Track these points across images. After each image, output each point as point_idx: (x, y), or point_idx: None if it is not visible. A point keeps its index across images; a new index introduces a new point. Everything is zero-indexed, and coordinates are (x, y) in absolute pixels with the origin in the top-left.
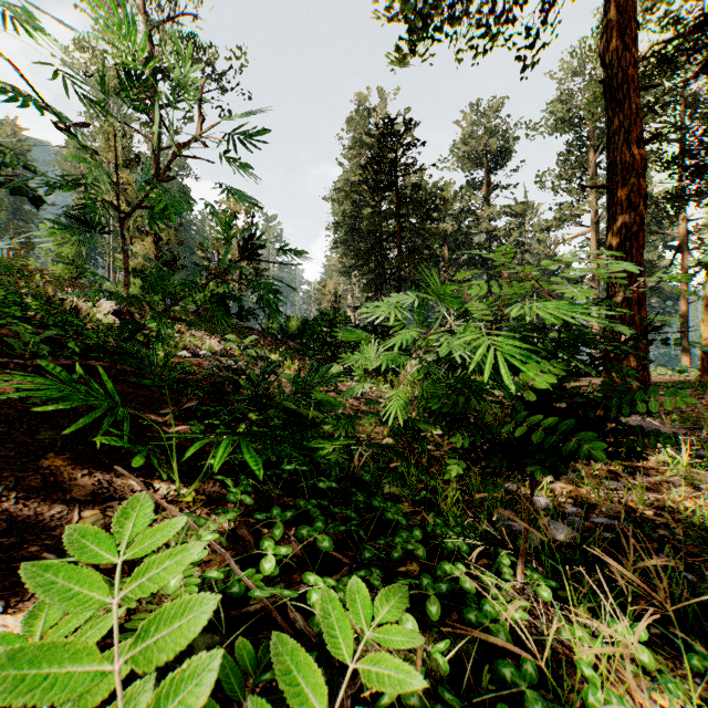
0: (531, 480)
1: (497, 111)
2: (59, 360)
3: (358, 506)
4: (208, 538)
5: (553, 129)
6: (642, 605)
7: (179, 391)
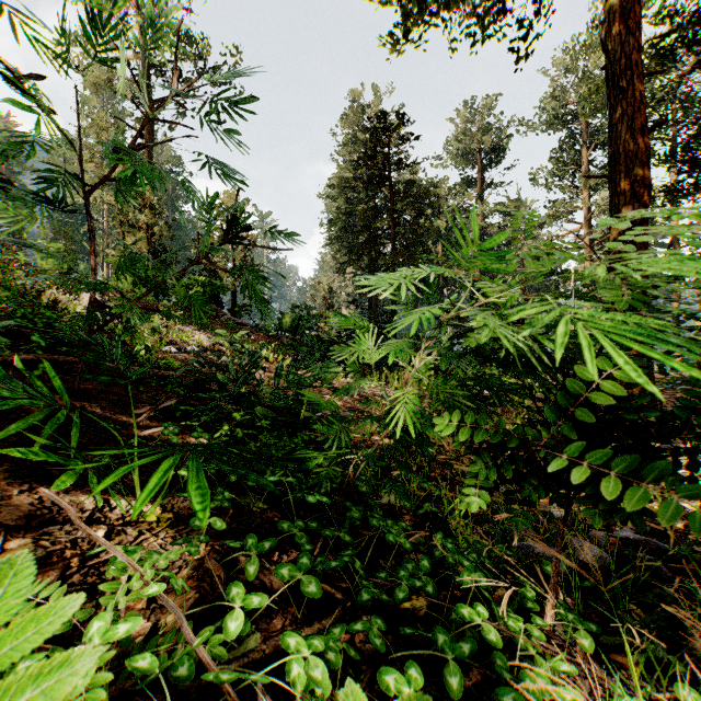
0: (567, 501)
1: (490, 108)
2: (20, 354)
3: (354, 523)
4: (152, 590)
5: (546, 127)
6: (698, 651)
7: (159, 388)
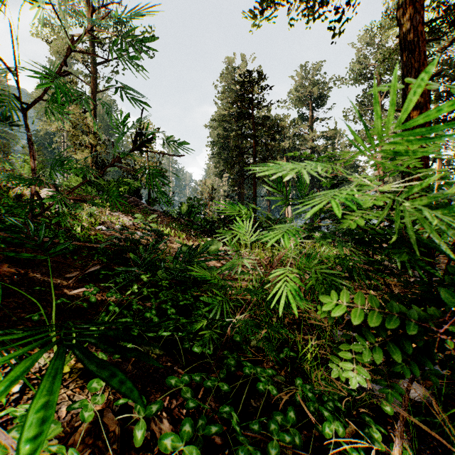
0: None
1: (317, 69)
2: None
3: (230, 369)
4: None
5: (354, 81)
6: None
7: (90, 256)
